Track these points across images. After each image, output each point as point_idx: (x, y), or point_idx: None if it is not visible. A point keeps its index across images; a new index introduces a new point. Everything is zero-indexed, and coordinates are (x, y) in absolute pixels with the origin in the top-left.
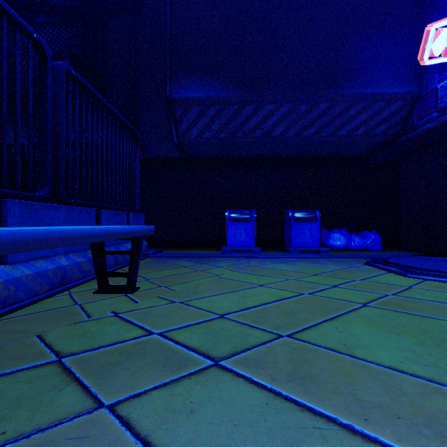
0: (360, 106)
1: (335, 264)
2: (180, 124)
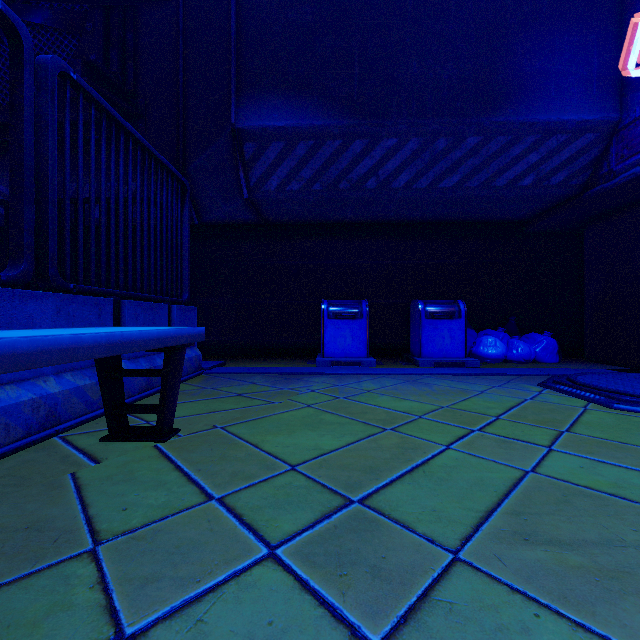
0: (529, 141)
1: (493, 385)
2: (252, 169)
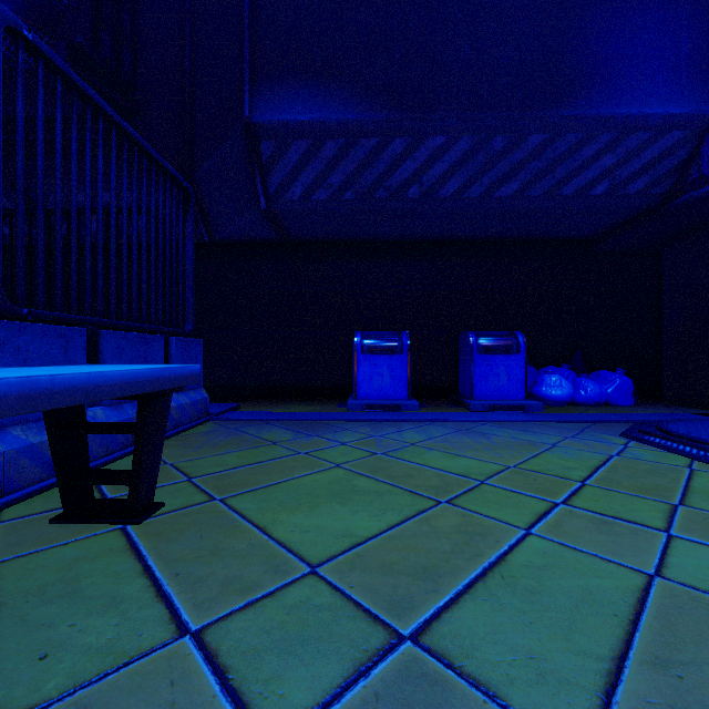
0: (604, 140)
1: (565, 436)
2: (271, 174)
